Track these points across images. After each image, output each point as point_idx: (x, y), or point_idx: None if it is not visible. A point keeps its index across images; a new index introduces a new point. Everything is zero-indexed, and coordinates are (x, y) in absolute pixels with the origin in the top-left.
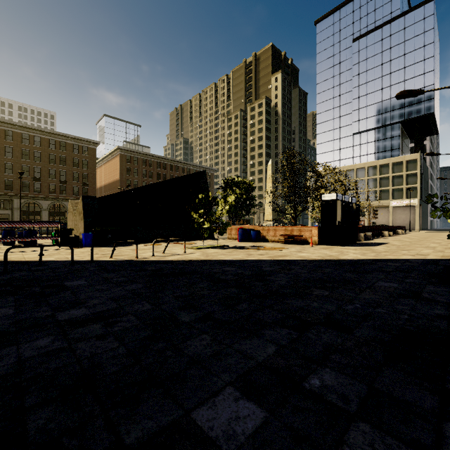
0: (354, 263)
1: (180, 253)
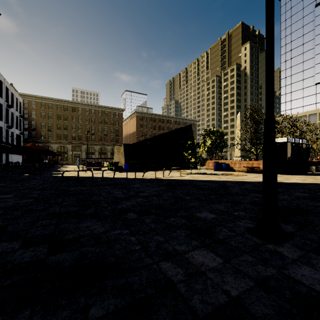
0: (290, 184)
1: (177, 176)
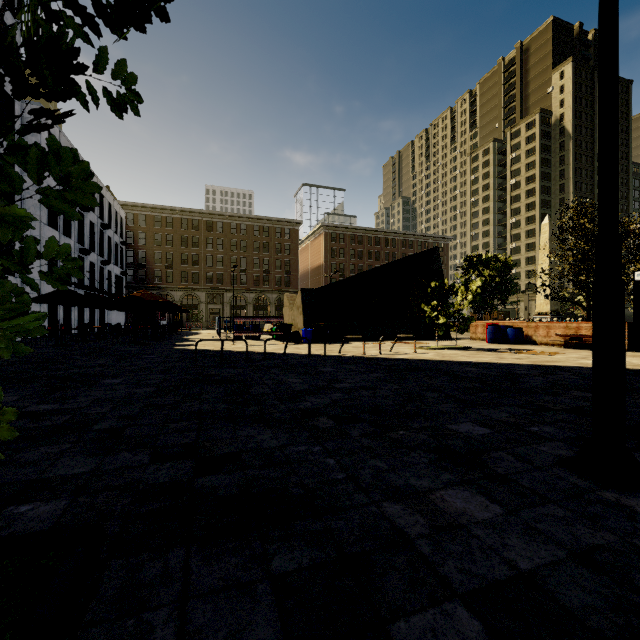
0: None
1: (409, 352)
